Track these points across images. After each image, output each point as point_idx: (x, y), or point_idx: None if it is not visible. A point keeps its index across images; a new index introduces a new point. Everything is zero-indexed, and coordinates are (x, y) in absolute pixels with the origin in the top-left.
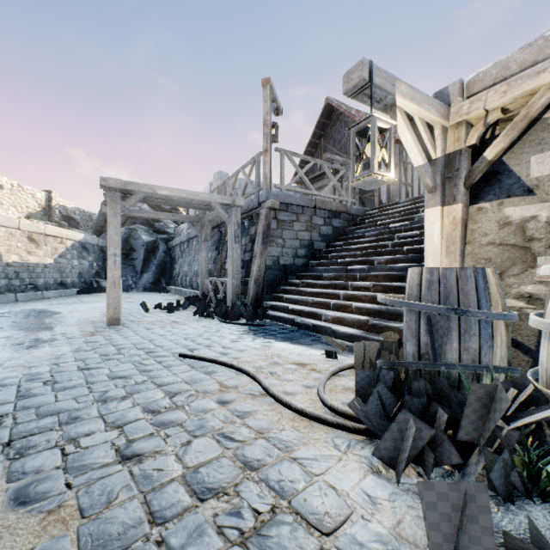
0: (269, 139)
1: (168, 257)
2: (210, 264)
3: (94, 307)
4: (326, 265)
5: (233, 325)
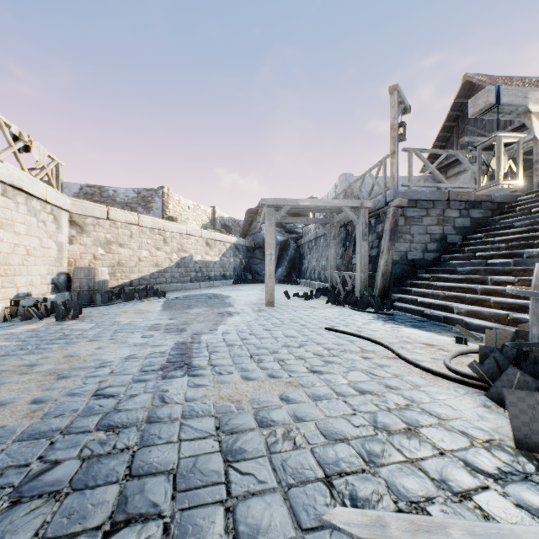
0: (396, 142)
1: (297, 254)
2: (336, 259)
3: (250, 293)
4: (461, 259)
5: (362, 312)
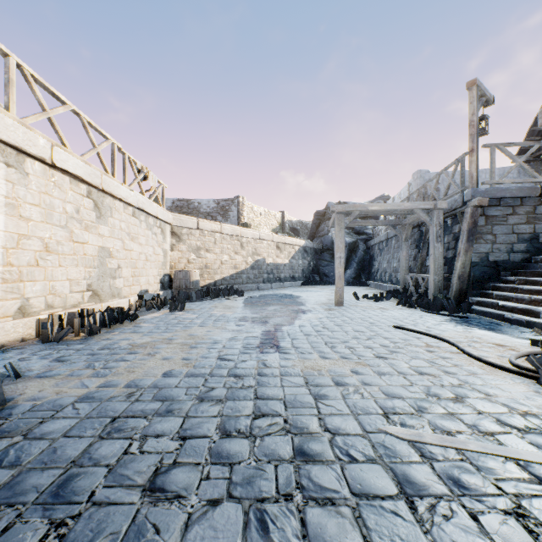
0: (475, 139)
1: (366, 255)
2: (409, 261)
3: (319, 294)
4: None
5: (434, 314)
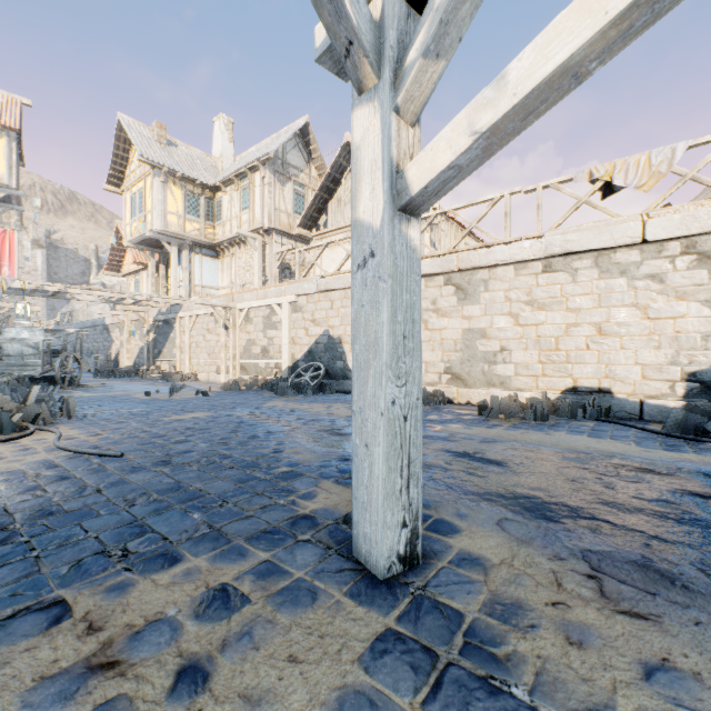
0: None
1: None
2: None
3: None
4: None
5: None
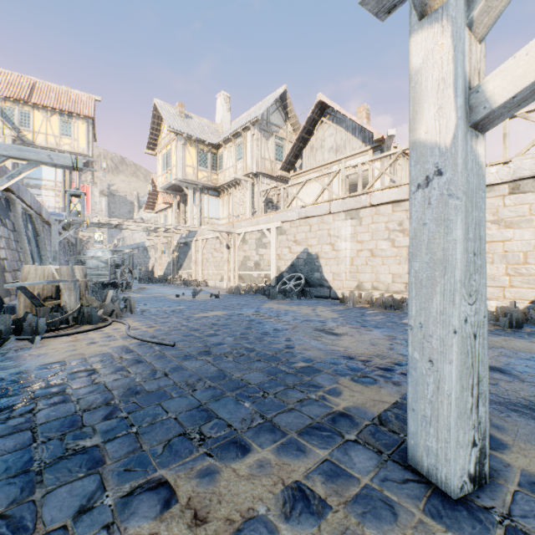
0: None
1: None
2: None
3: None
4: None
5: None
